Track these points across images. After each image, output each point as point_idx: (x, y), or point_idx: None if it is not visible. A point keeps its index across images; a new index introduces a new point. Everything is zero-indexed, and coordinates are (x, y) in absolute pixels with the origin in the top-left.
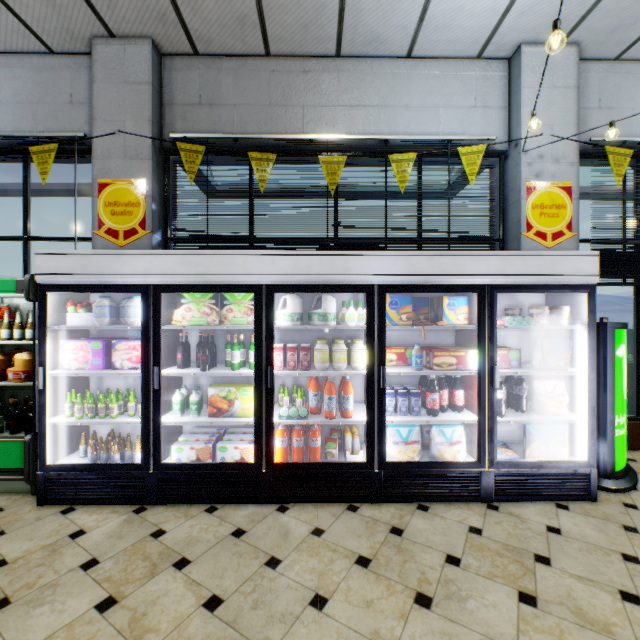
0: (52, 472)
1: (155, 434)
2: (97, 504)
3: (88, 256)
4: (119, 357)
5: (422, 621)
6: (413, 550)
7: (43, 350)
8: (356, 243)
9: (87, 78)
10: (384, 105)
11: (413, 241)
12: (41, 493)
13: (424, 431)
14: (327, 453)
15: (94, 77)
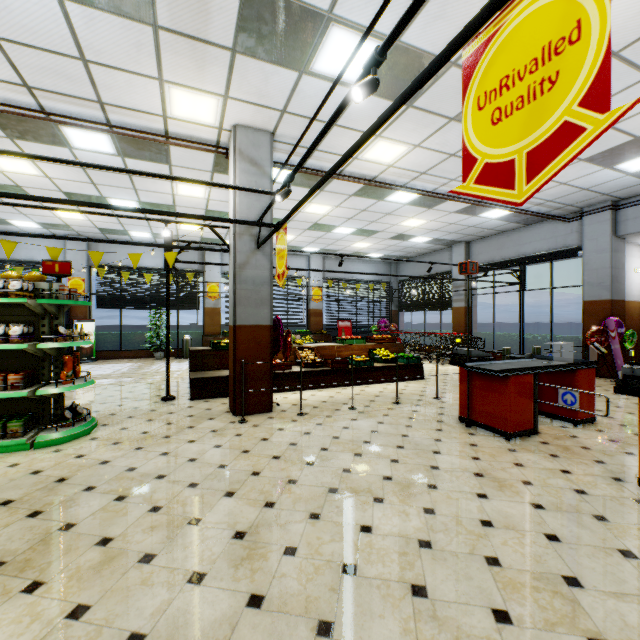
0: None
1: None
2: None
3: None
4: None
5: None
6: None
7: None
8: None
9: None
10: (17, 247)
11: None
12: None
13: None
14: None
15: None
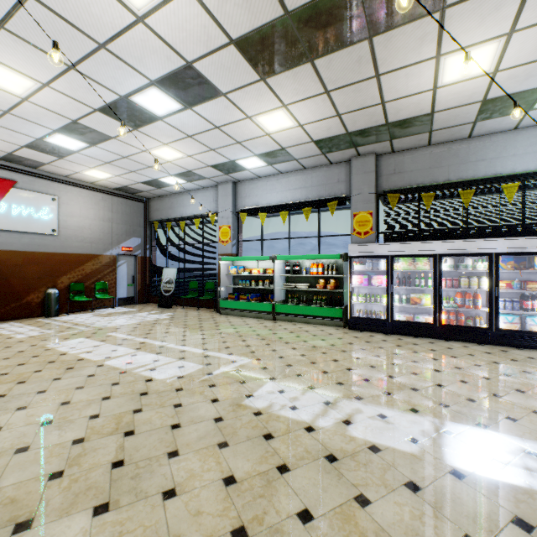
0: (353, 319)
1: (391, 309)
2: (369, 332)
3: (366, 246)
4: (373, 281)
5: (512, 362)
6: (511, 354)
7: (350, 278)
8: (480, 230)
9: (344, 171)
10: (498, 157)
11: (517, 227)
12: (349, 326)
13: (523, 321)
14: (466, 324)
15: (351, 173)
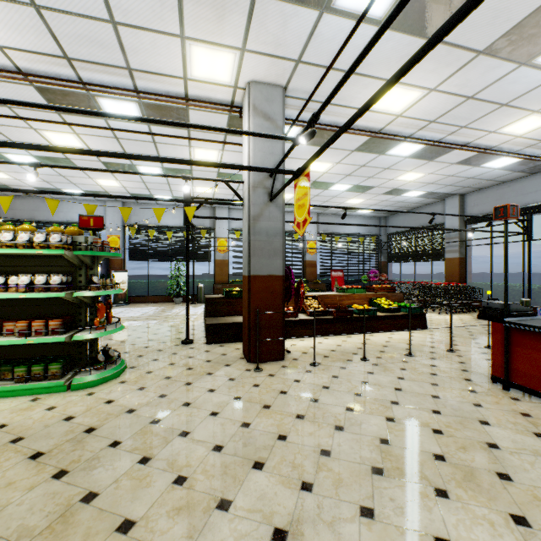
0: None
1: None
2: None
3: None
4: None
5: None
6: None
7: None
8: None
9: None
10: (70, 212)
11: None
12: None
13: None
14: None
15: None
